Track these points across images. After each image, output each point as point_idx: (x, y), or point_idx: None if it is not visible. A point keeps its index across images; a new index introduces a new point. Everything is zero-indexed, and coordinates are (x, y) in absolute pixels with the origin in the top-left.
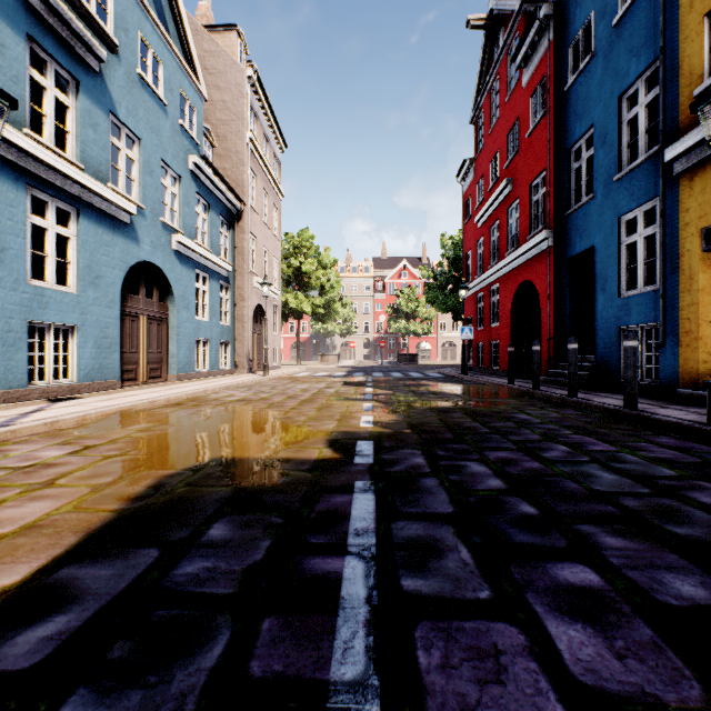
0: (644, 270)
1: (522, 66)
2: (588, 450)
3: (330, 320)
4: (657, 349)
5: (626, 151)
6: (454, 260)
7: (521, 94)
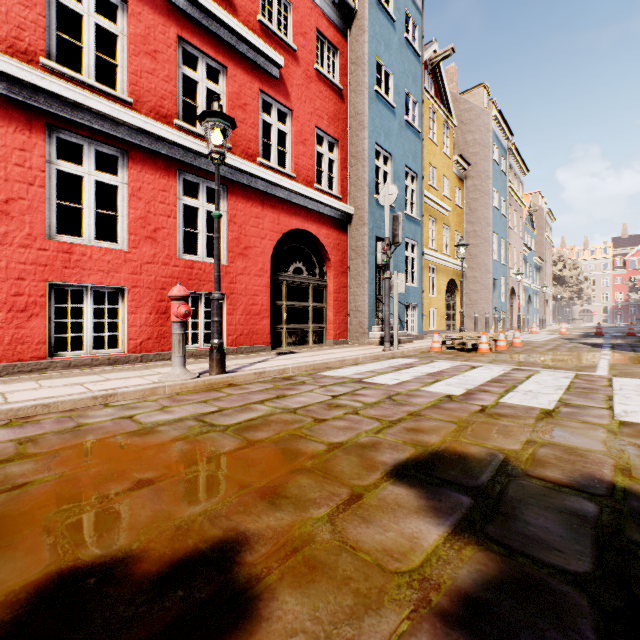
0: None
1: None
2: None
3: None
4: None
5: None
6: None
7: None
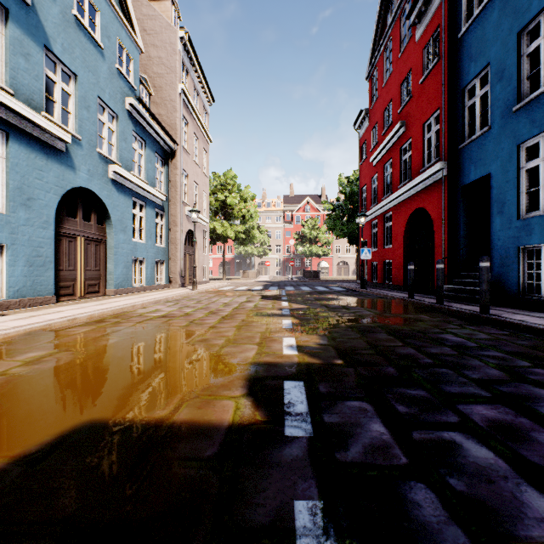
0: None
1: (416, 22)
2: None
3: (250, 244)
4: (538, 267)
5: (525, 83)
6: (350, 195)
7: (414, 48)
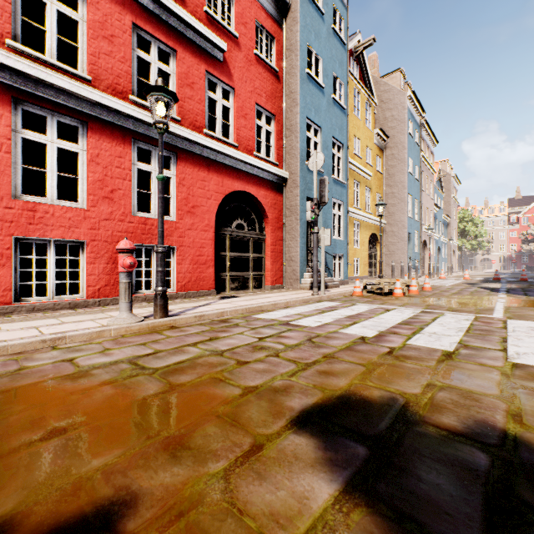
0: None
1: None
2: None
3: None
4: None
5: None
6: None
7: None
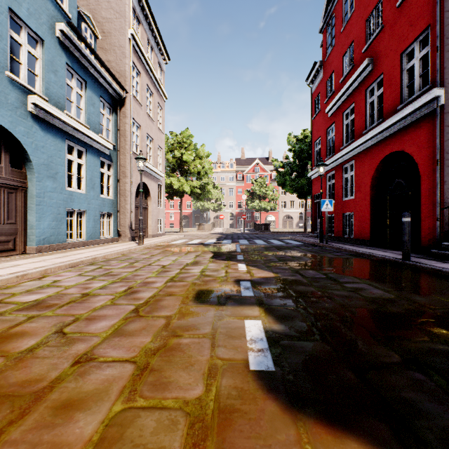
0: None
1: None
2: None
3: (206, 200)
4: None
5: None
6: (299, 152)
7: None
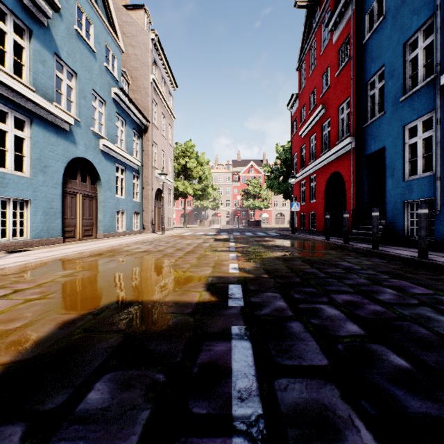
0: (423, 161)
1: (333, 29)
2: (411, 293)
3: (205, 199)
4: None
5: (408, 81)
6: (285, 160)
7: (332, 49)
